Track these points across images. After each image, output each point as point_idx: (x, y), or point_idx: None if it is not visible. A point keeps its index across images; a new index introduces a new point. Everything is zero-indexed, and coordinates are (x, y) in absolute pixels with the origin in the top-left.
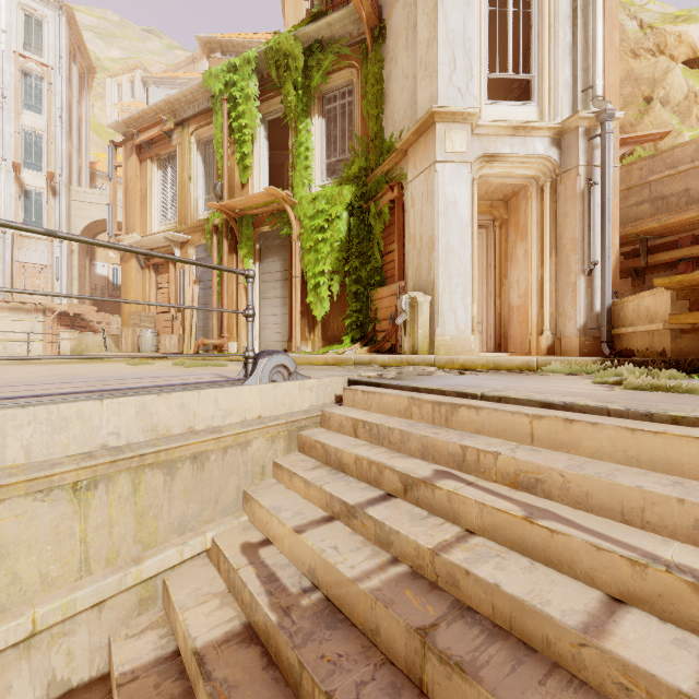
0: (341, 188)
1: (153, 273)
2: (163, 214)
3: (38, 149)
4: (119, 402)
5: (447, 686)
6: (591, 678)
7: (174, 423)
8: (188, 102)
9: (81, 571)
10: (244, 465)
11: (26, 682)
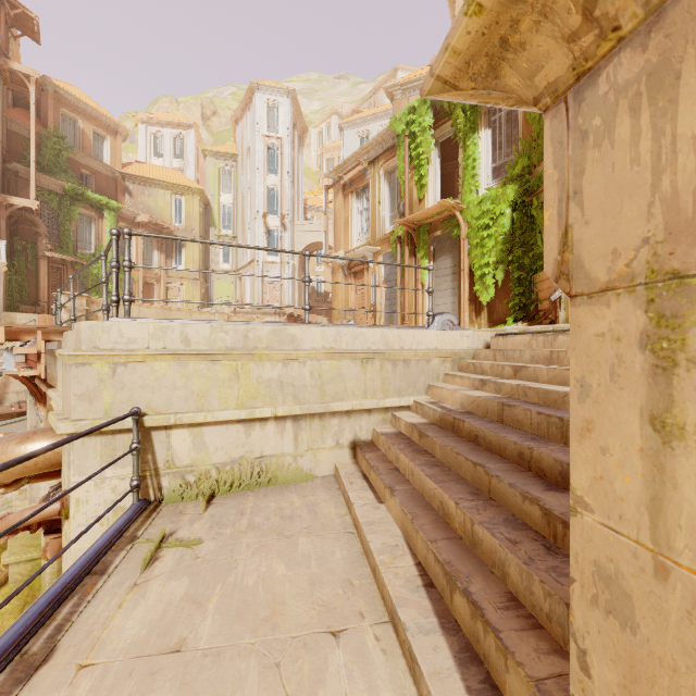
0: (504, 188)
1: (353, 279)
2: (359, 233)
3: (276, 199)
4: (374, 330)
5: (510, 415)
6: (567, 407)
7: (395, 343)
8: (378, 144)
9: (364, 396)
10: (427, 371)
11: (349, 430)
